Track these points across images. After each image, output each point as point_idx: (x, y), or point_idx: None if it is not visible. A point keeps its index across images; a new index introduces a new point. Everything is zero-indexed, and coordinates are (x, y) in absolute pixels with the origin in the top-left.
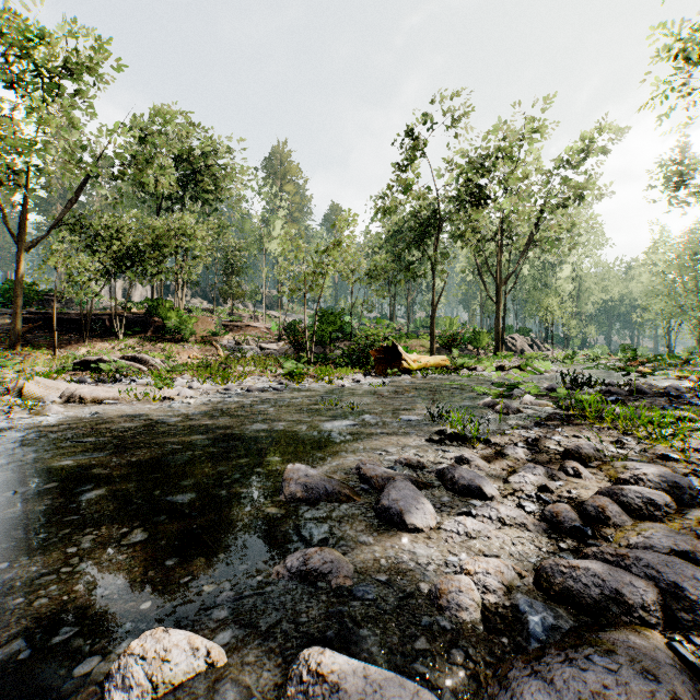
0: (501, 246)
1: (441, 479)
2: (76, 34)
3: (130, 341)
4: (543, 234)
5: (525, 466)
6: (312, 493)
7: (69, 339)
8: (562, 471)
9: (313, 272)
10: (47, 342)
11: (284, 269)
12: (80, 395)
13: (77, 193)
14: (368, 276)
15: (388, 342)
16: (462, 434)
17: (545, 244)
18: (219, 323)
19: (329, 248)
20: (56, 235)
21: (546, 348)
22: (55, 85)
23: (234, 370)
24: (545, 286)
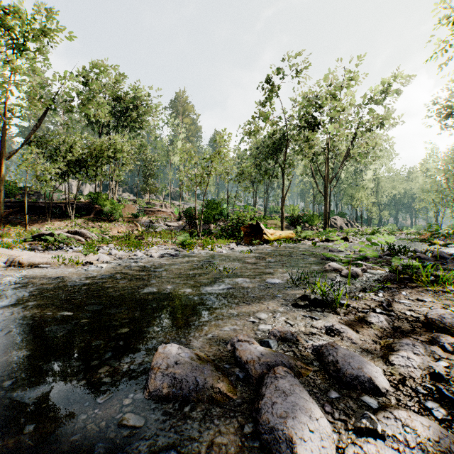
0: (328, 157)
1: (320, 360)
2: (40, 12)
3: (79, 221)
4: (355, 149)
5: (402, 342)
6: (180, 389)
7: (37, 219)
8: (438, 347)
9: (201, 173)
10: (22, 222)
11: (183, 173)
12: (19, 261)
13: (42, 120)
14: (238, 177)
15: (253, 221)
16: (325, 301)
17: (357, 156)
18: (139, 208)
19: (212, 157)
20: (28, 149)
21: (356, 225)
22: (26, 46)
23: (146, 240)
24: (355, 184)
